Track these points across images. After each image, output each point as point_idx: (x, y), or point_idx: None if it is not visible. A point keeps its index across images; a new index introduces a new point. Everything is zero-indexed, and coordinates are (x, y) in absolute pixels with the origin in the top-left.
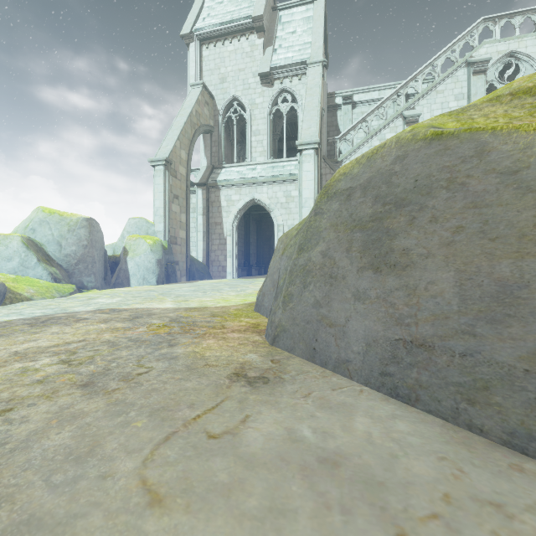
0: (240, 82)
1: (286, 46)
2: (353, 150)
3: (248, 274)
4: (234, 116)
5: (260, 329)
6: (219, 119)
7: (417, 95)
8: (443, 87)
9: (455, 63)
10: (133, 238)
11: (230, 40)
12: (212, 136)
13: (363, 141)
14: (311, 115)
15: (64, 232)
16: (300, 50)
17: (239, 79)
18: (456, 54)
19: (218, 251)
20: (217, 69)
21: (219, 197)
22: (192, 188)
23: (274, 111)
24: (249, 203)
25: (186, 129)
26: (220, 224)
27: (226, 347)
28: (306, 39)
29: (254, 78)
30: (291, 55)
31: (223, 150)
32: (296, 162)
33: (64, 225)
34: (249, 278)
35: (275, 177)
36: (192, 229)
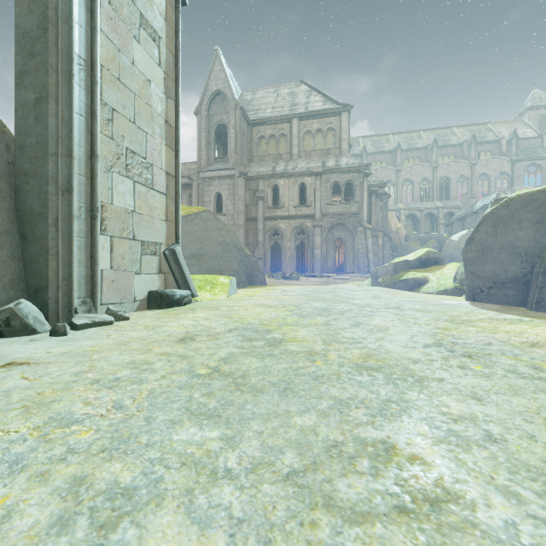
0: None
1: None
2: None
3: None
4: None
5: None
6: None
7: None
8: None
9: None
10: None
11: None
12: None
13: None
14: None
15: None
16: None
17: None
18: None
19: None
20: None
21: None
22: None
23: None
24: None
25: None
26: None
27: (270, 284)
28: None
29: None
30: None
31: None
32: None
33: None
34: None
35: None
36: None
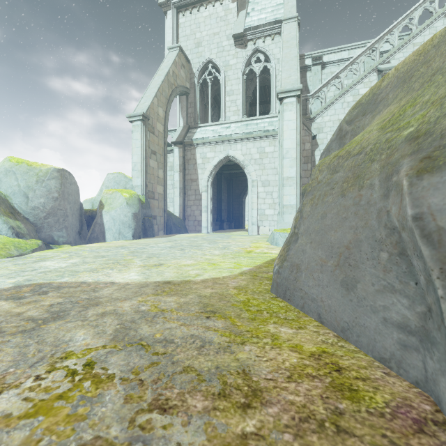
0: (215, 45)
1: (259, 9)
2: (326, 106)
3: (220, 228)
4: (208, 78)
5: (378, 413)
6: (195, 81)
7: (393, 48)
8: (420, 39)
9: (433, 13)
10: (110, 191)
11: (205, 6)
12: (188, 98)
13: (336, 97)
14: (290, 64)
15: (31, 183)
16: (273, 11)
17: (213, 43)
18: (434, 5)
19: (193, 206)
20: (192, 35)
21: (194, 155)
22: (169, 148)
23: (247, 72)
24: (223, 159)
25: (163, 87)
26: (196, 180)
27: None
28: (278, 1)
29: (228, 40)
30: (264, 16)
31: (198, 111)
32: (269, 120)
33: (32, 176)
34: (223, 232)
35: (249, 133)
36: (169, 186)
